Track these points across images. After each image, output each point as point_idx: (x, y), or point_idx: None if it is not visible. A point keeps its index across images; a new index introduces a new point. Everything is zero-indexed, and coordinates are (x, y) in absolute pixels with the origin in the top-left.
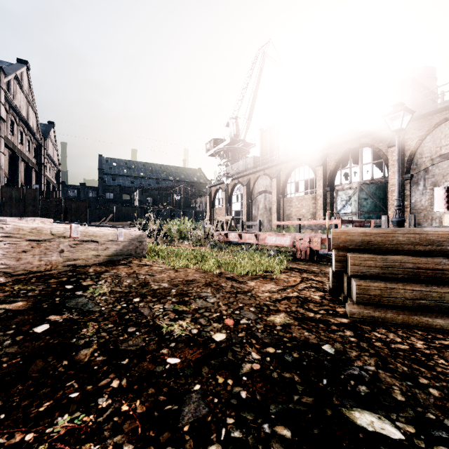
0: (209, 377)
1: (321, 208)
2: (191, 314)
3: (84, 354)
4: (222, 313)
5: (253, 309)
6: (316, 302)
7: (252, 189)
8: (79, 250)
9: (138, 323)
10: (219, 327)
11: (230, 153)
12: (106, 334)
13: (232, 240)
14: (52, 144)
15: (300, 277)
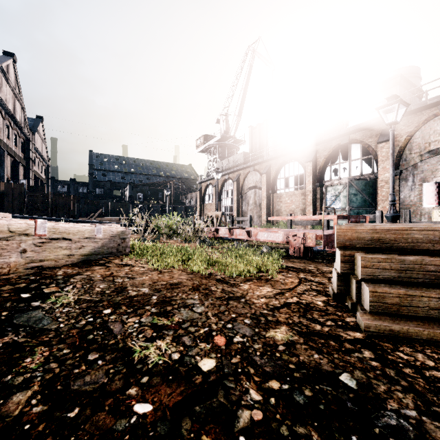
0: (191, 439)
1: (311, 203)
2: (172, 330)
3: (16, 402)
4: (211, 328)
5: (248, 320)
6: (320, 309)
7: (242, 184)
8: (47, 250)
9: (104, 345)
10: (208, 350)
11: (220, 149)
12: (56, 366)
13: (222, 236)
14: (41, 138)
15: (297, 278)
